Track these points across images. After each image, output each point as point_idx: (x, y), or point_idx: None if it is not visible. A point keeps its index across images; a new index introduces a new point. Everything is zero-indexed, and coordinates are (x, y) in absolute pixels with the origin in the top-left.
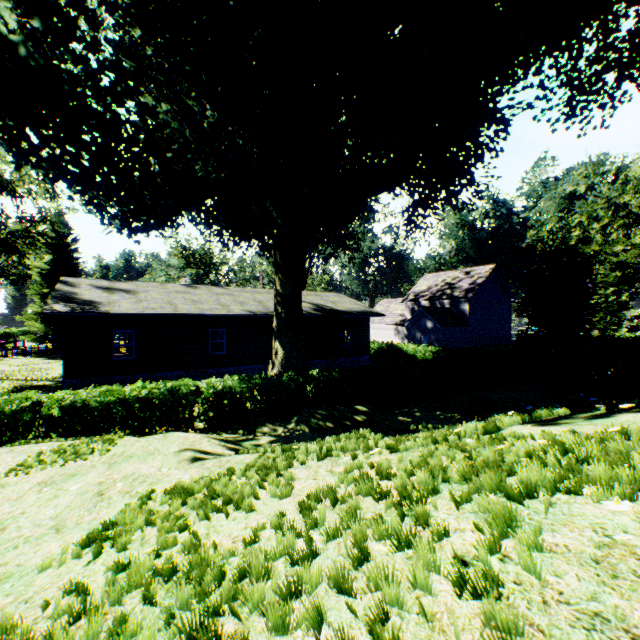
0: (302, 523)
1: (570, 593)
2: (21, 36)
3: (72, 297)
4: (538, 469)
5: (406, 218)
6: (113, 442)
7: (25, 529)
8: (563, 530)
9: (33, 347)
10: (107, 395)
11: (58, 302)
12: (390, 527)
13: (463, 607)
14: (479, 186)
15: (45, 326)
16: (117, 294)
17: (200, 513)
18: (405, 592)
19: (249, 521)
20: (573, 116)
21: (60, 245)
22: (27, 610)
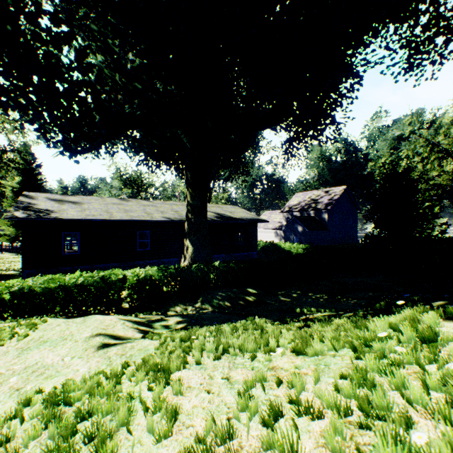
0: None
1: None
2: None
3: (30, 206)
4: None
5: (284, 149)
6: (34, 327)
7: None
8: None
9: (7, 245)
10: (50, 282)
11: (18, 210)
12: None
13: None
14: (339, 125)
15: (16, 230)
16: (66, 205)
17: None
18: None
19: None
20: (411, 70)
21: (27, 169)
22: None
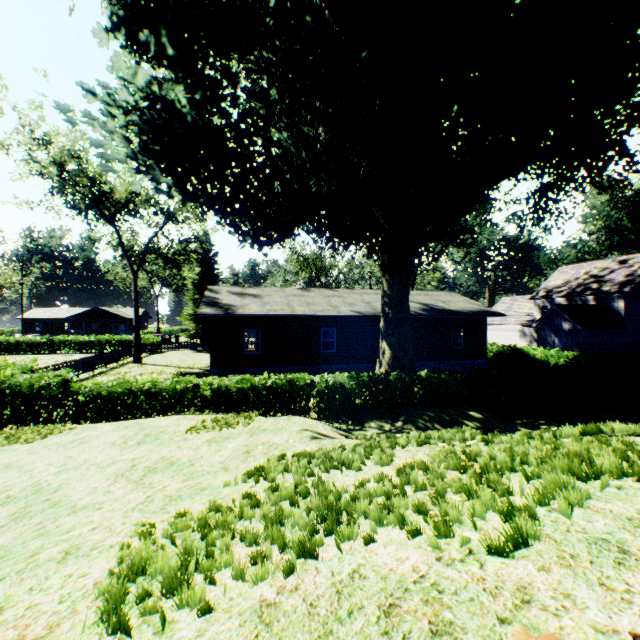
0: (398, 482)
1: (591, 529)
2: (187, 106)
3: (216, 302)
4: (609, 458)
5: (532, 205)
6: (251, 418)
7: (205, 466)
8: (616, 502)
9: (188, 342)
10: (242, 382)
11: (207, 306)
12: (465, 485)
13: (504, 527)
14: (634, 156)
15: (196, 325)
16: (247, 298)
17: (321, 467)
18: (466, 518)
19: (357, 477)
20: None
21: (205, 259)
22: (223, 502)
